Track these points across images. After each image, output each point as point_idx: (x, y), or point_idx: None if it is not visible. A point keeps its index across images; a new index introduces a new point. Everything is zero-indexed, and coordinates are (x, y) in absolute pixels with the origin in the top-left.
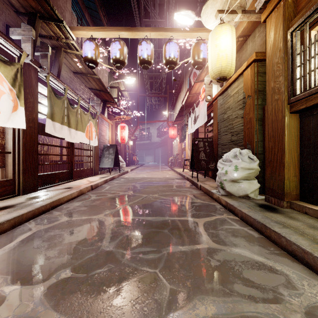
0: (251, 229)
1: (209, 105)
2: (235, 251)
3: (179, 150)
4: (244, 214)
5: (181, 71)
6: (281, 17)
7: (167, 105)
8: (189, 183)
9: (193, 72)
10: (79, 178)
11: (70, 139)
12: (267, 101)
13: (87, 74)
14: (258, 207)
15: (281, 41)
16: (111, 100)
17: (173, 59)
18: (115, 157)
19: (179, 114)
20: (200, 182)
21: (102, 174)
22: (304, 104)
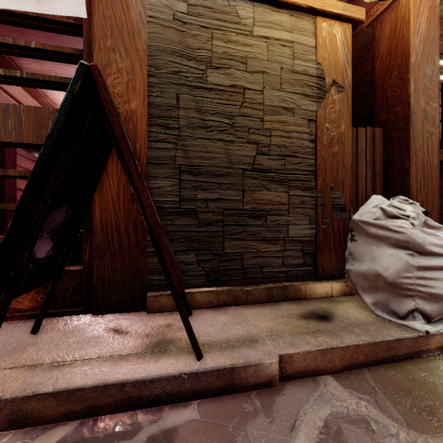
0: None
1: None
2: None
3: None
4: None
5: None
6: (438, 19)
7: None
8: None
9: None
10: None
11: None
12: (415, 126)
13: None
14: None
15: (437, 53)
16: None
17: None
18: None
19: None
20: (203, 350)
21: None
22: None
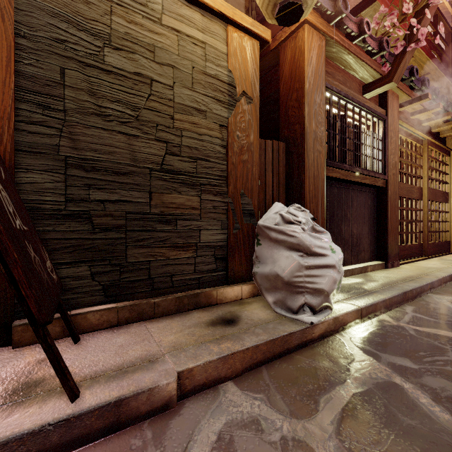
0: (400, 308)
1: None
2: None
3: None
4: (389, 300)
5: None
6: (324, 57)
7: None
8: None
9: None
10: None
11: None
12: (308, 144)
13: None
14: (352, 291)
15: (324, 85)
16: None
17: None
18: None
19: None
20: (84, 386)
21: None
22: (331, 173)
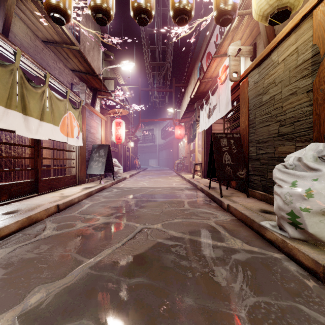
0: None
1: (233, 89)
2: None
3: (186, 153)
4: None
5: (190, 59)
6: None
7: (173, 101)
8: (205, 196)
9: (206, 53)
10: (50, 190)
11: (29, 133)
12: None
13: (63, 44)
14: None
15: None
16: (102, 88)
17: (186, 4)
18: (107, 160)
19: (187, 108)
20: (226, 198)
21: (89, 183)
22: None
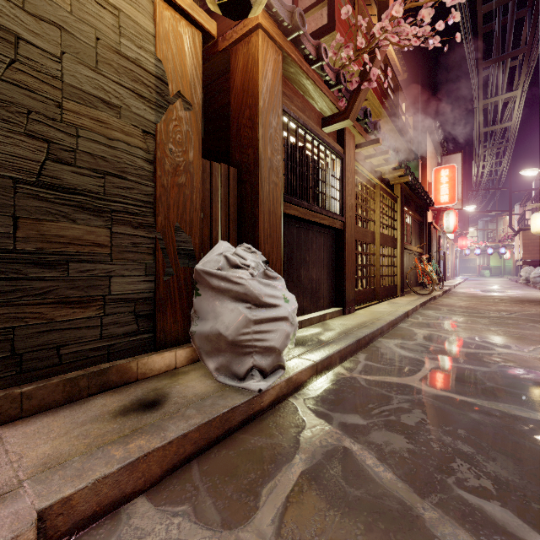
0: (355, 358)
1: None
2: (411, 355)
3: None
4: (344, 350)
5: None
6: (281, 75)
7: None
8: None
9: None
10: None
11: None
12: (263, 173)
13: None
14: (309, 344)
15: (280, 107)
16: None
17: None
18: None
19: None
20: None
21: None
22: (289, 209)
